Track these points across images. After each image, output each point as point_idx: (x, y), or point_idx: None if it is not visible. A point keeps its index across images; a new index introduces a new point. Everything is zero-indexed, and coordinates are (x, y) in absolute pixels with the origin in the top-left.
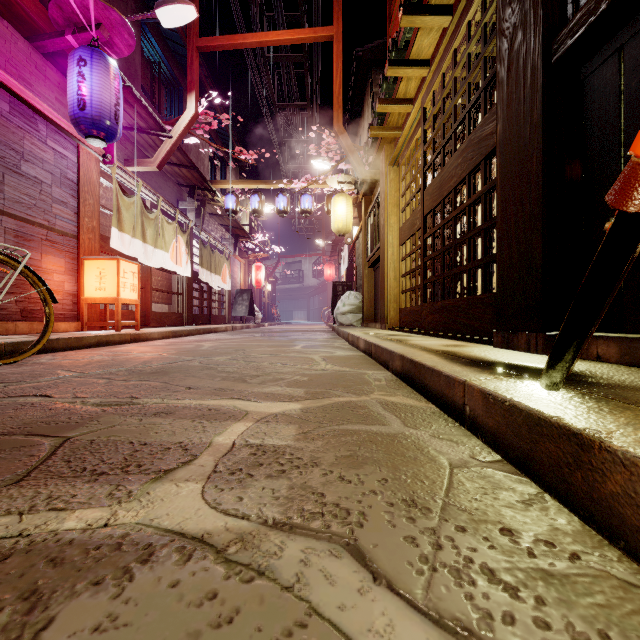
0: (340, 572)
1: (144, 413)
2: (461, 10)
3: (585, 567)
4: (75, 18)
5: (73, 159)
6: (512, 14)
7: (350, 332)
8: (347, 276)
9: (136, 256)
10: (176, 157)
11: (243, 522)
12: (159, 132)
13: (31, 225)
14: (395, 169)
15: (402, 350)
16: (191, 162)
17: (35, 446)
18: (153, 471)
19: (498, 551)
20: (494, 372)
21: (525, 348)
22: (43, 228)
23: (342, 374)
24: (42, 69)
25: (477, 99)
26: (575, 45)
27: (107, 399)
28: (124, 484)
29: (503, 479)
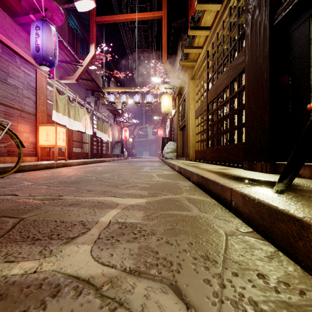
0: (167, 303)
1: (64, 204)
2: (226, 1)
3: (309, 300)
4: (34, 6)
5: (33, 76)
6: (253, 1)
7: (171, 162)
8: (169, 134)
9: (65, 124)
10: (85, 76)
11: (112, 270)
12: (76, 63)
13: (12, 109)
14: (193, 81)
15: (197, 171)
16: (92, 78)
17: (4, 223)
18: (65, 238)
19: (258, 289)
20: (246, 183)
21: (260, 170)
22: (18, 110)
23: (167, 183)
24: (18, 31)
25: (234, 45)
26: (286, 15)
27: (46, 197)
28: (48, 246)
29: (255, 243)
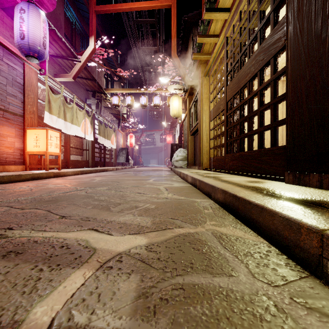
0: None
1: None
2: None
3: None
4: None
5: (20, 71)
6: None
7: (181, 171)
8: (178, 141)
9: (60, 128)
10: (84, 74)
11: None
12: (73, 58)
13: None
14: (207, 78)
15: (222, 185)
16: (92, 77)
17: None
18: None
19: None
20: None
21: (317, 185)
22: (0, 110)
23: (179, 202)
24: (1, 17)
25: (267, 19)
26: None
27: None
28: None
29: None
